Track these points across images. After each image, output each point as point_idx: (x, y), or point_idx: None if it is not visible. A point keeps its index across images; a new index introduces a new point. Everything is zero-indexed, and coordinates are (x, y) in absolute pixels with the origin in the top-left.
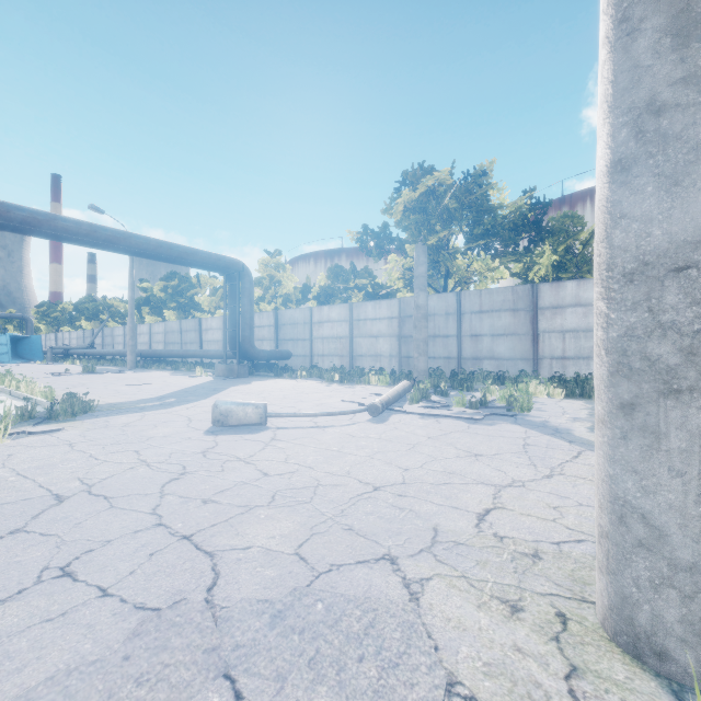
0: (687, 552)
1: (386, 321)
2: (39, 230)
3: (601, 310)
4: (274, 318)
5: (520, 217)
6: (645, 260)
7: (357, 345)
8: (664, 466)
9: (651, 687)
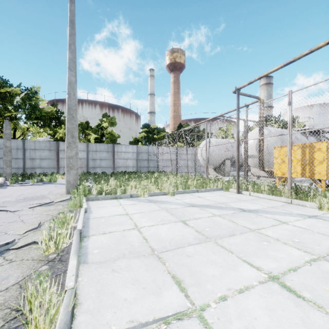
0: (72, 183)
1: None
2: None
3: (66, 161)
4: None
5: (52, 115)
6: (69, 157)
7: None
8: (71, 176)
9: (69, 195)
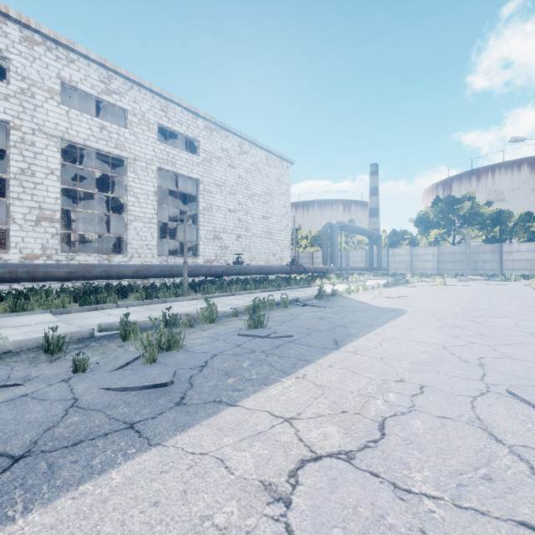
0: None
1: (430, 255)
2: (349, 230)
3: None
4: (366, 253)
5: (492, 217)
6: None
7: (415, 265)
8: None
9: None
